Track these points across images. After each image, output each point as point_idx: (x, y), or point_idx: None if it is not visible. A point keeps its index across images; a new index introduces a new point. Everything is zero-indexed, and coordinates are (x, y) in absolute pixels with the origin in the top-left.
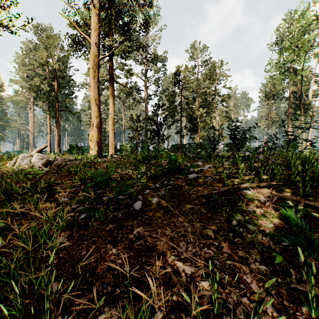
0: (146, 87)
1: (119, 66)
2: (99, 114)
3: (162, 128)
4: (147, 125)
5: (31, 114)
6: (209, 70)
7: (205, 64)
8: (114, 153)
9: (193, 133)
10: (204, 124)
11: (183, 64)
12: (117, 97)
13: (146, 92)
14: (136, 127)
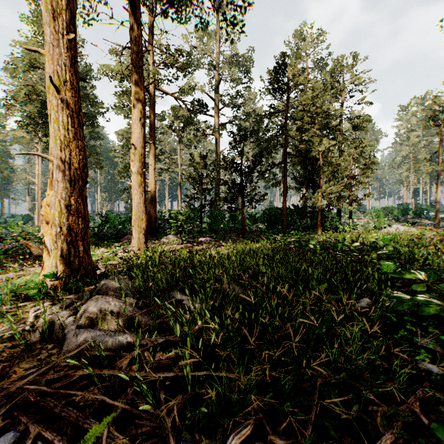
0: (217, 109)
1: (167, 58)
2: (76, 135)
3: (251, 178)
4: (218, 173)
5: (39, 159)
6: (332, 72)
7: (320, 66)
8: (144, 240)
9: (308, 188)
10: (331, 169)
11: (291, 51)
12: (169, 128)
13: (218, 118)
14: (200, 177)
